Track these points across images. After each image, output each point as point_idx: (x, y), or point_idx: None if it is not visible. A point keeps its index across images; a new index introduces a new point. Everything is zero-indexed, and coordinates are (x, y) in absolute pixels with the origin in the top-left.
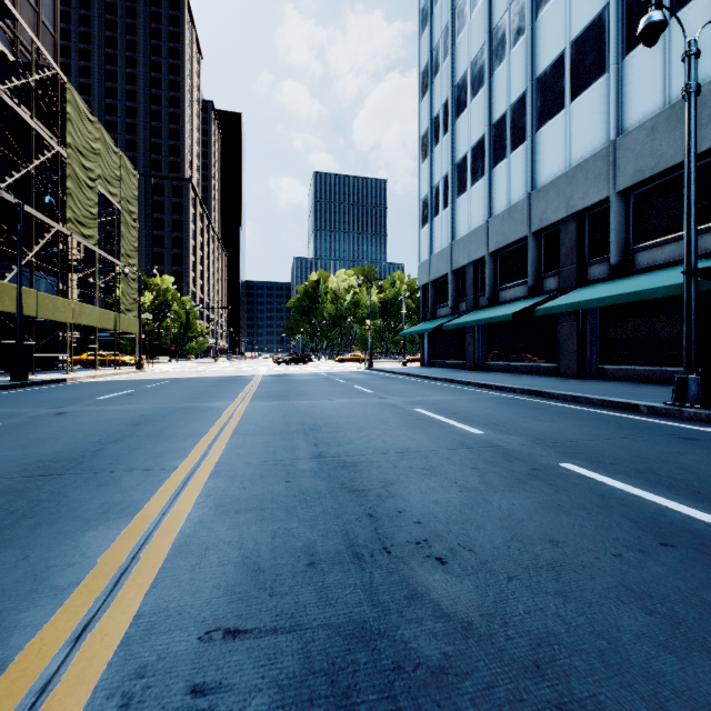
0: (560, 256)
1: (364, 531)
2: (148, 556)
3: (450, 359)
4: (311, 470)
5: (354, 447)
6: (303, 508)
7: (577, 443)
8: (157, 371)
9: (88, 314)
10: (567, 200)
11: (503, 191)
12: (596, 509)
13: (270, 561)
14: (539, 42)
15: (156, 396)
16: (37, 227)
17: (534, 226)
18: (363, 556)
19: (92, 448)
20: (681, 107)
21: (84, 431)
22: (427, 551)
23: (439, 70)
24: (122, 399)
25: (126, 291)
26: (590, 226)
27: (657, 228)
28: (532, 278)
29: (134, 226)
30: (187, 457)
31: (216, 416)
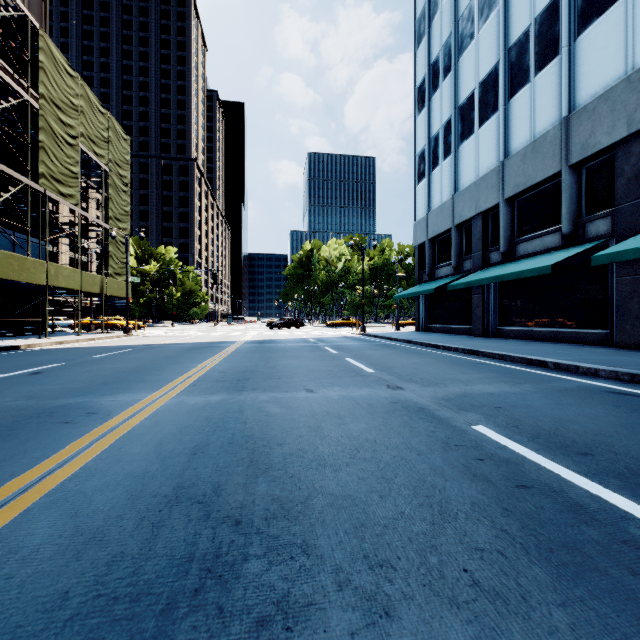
0: (616, 189)
1: None
2: None
3: (451, 323)
4: None
5: None
6: None
7: None
8: (143, 336)
9: (67, 277)
10: (629, 113)
11: (525, 123)
12: None
13: None
14: None
15: (65, 376)
16: (2, 180)
17: (574, 156)
18: None
19: None
20: None
21: None
22: None
23: (438, 9)
24: (3, 383)
25: (115, 255)
26: None
27: None
28: (569, 222)
29: (125, 190)
30: None
31: (52, 447)
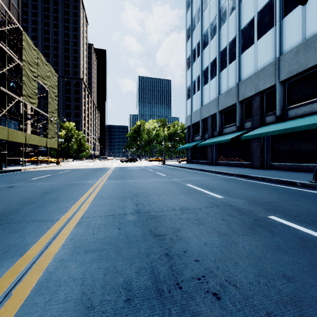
0: (252, 112)
1: (164, 268)
2: (17, 292)
3: (200, 160)
4: (133, 221)
5: (157, 206)
6: (126, 249)
7: (273, 203)
8: (66, 165)
9: (33, 139)
10: (255, 86)
11: (225, 82)
12: (301, 249)
13: (100, 297)
14: (242, 13)
15: (61, 177)
16: (8, 98)
17: (240, 98)
18: (163, 291)
19: (17, 207)
20: (311, 41)
21: (18, 197)
22: (205, 286)
23: (195, 28)
24: (44, 179)
25: (51, 128)
26: (266, 98)
27: (298, 98)
28: (239, 122)
29: (56, 98)
30: (66, 212)
31: (88, 188)
